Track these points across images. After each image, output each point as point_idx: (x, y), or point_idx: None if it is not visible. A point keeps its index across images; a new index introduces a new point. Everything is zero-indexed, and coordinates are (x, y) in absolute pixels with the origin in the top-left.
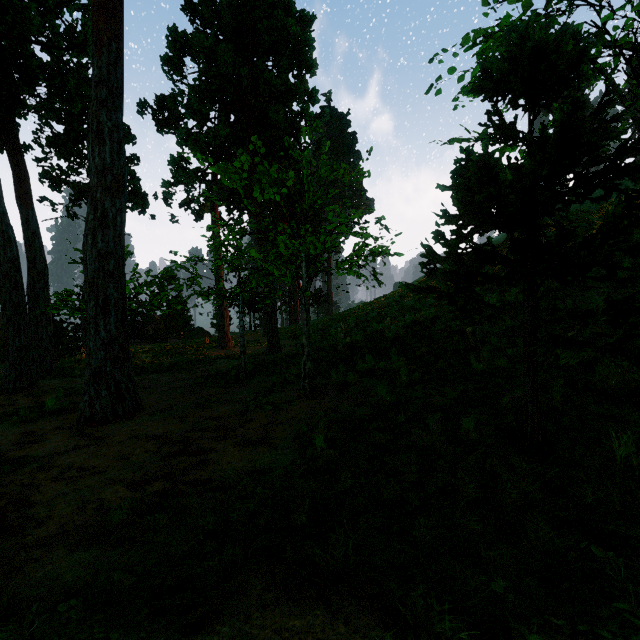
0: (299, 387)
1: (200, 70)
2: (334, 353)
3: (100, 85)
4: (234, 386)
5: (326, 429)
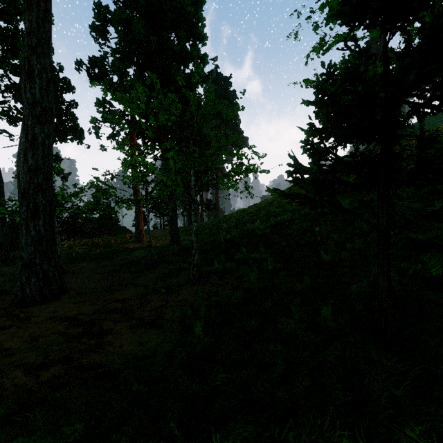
0: (190, 273)
1: (119, 36)
2: (218, 246)
3: (31, 35)
4: (142, 272)
5: (205, 314)
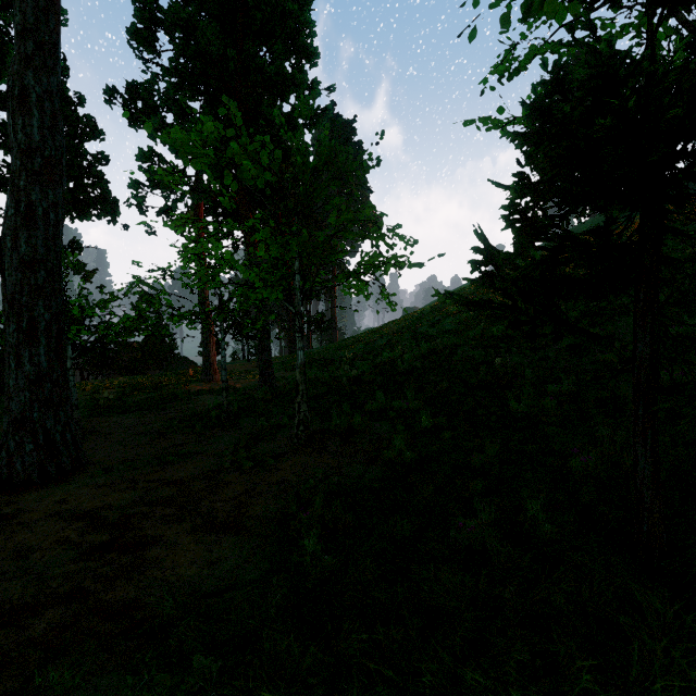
0: (292, 434)
1: (176, 48)
2: (337, 388)
3: (24, 36)
4: (213, 431)
5: (322, 510)
